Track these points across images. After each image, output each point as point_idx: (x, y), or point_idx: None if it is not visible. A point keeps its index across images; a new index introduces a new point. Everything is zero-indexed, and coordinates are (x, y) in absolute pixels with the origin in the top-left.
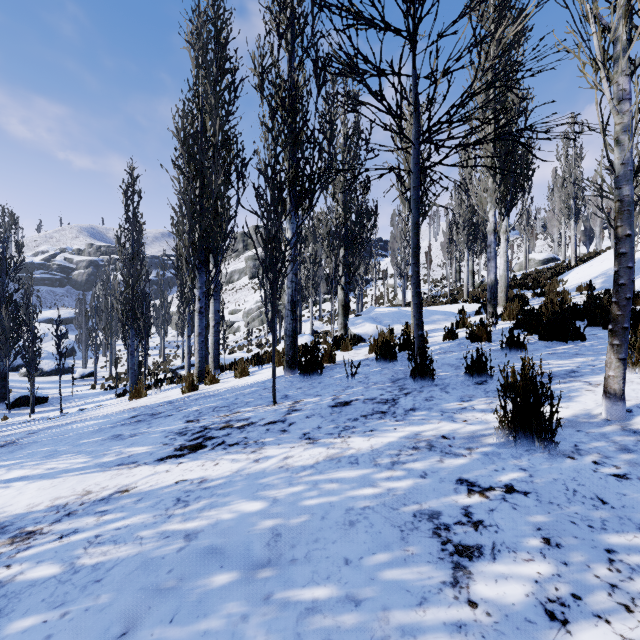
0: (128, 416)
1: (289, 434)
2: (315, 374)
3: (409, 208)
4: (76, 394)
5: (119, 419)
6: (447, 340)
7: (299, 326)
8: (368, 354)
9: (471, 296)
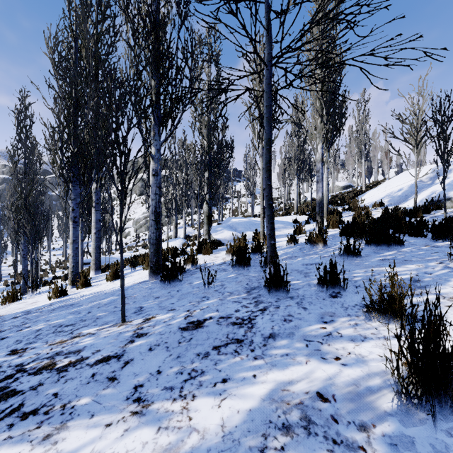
0: None
1: (116, 388)
2: (175, 280)
3: (259, 136)
4: None
5: None
6: (290, 245)
7: (175, 231)
8: (225, 258)
9: (299, 210)
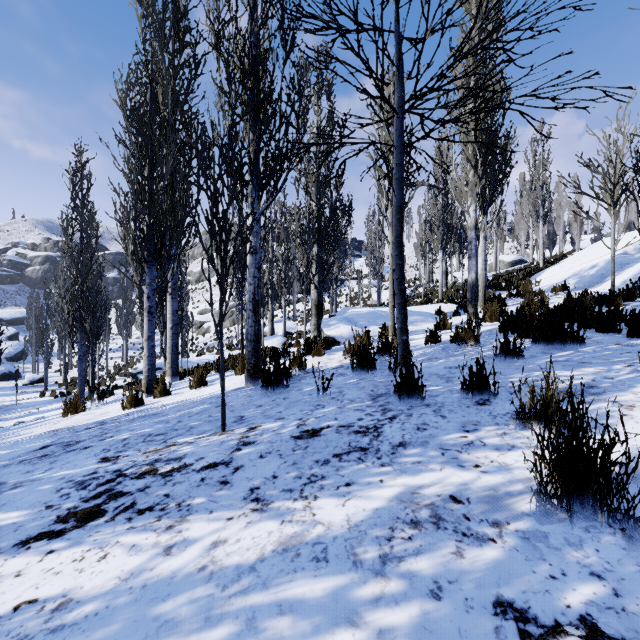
0: (38, 446)
1: (230, 490)
2: (280, 387)
3: (387, 198)
4: (21, 403)
5: (24, 451)
6: (429, 344)
7: (272, 327)
8: (343, 360)
9: (445, 296)
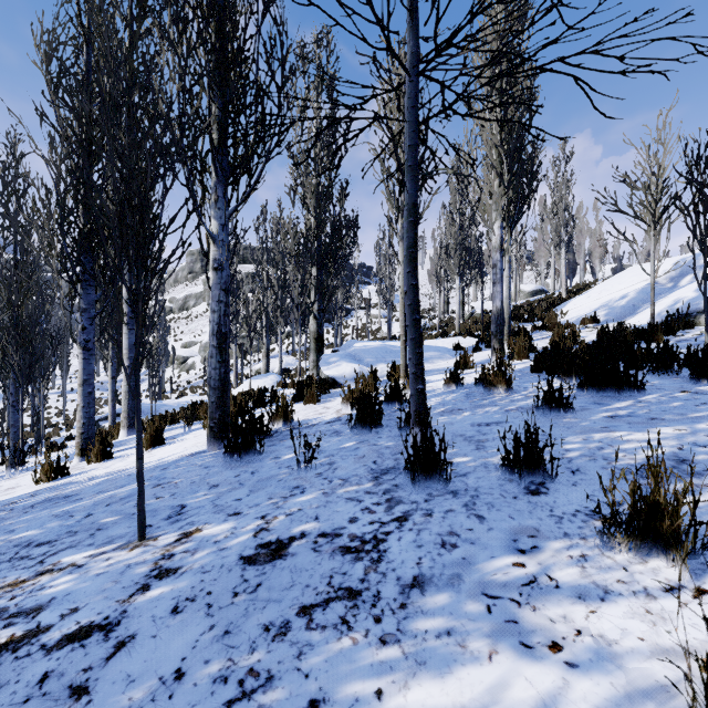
0: None
1: None
2: (251, 452)
3: (398, 207)
4: None
5: None
6: (449, 388)
7: (267, 363)
8: (341, 410)
9: (463, 329)
